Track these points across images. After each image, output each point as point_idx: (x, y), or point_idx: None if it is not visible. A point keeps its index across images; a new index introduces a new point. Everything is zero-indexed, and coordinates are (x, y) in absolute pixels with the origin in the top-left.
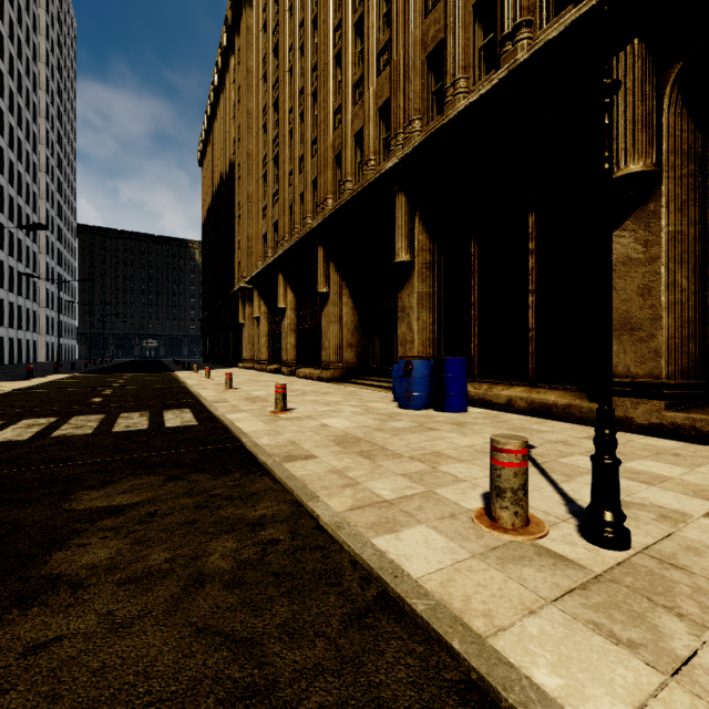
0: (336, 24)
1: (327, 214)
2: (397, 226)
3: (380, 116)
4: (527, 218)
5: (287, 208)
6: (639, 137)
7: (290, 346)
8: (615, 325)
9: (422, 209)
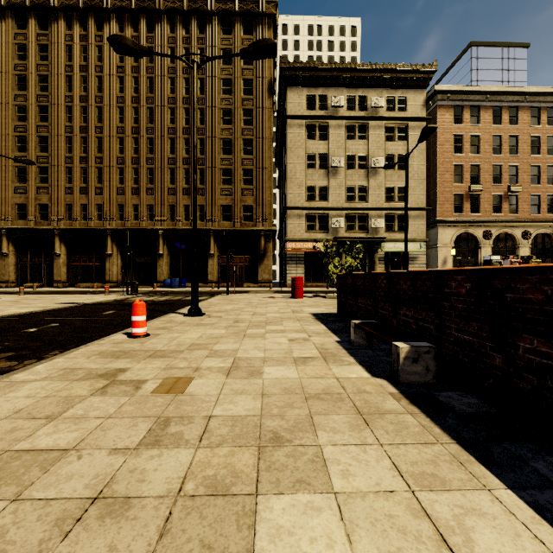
0: (119, 156)
1: (119, 227)
2: (160, 244)
3: (147, 206)
4: None
5: (63, 204)
6: (213, 249)
7: (64, 273)
8: (210, 273)
9: (167, 241)
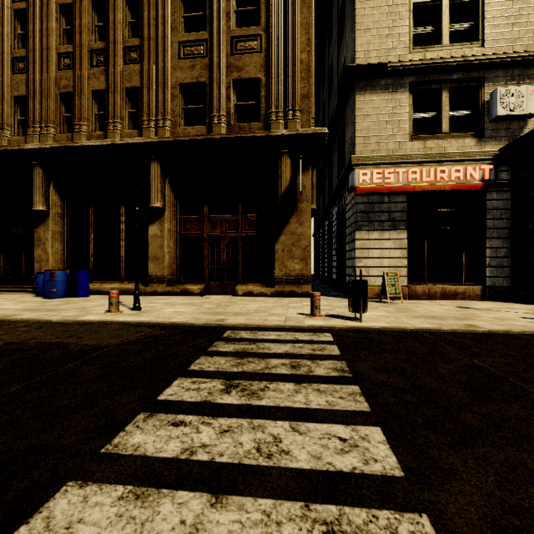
0: None
1: None
2: (35, 186)
3: (15, 102)
4: (120, 206)
5: None
6: (159, 195)
7: None
8: (152, 257)
9: (56, 181)
